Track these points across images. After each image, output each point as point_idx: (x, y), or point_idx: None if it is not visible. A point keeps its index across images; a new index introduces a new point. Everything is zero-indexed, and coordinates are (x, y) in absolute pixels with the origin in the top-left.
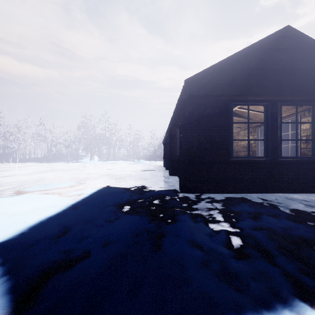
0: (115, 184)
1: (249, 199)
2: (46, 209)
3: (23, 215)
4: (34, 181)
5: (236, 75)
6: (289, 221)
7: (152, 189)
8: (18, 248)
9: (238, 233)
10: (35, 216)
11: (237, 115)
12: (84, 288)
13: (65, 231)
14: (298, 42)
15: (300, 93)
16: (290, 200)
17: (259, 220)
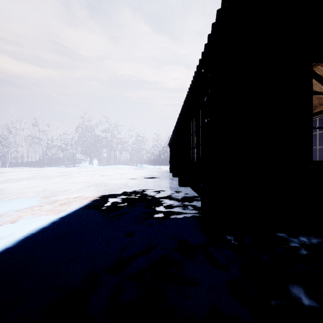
0: (95, 205)
1: None
2: None
3: None
4: None
5: None
6: None
7: (153, 219)
8: None
9: None
10: None
11: None
12: None
13: None
14: None
15: None
16: None
17: None
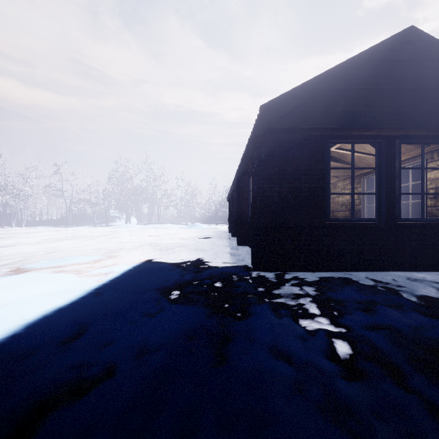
0: (159, 258)
1: (355, 280)
2: (55, 296)
3: (19, 306)
4: (43, 253)
5: (335, 98)
6: (419, 315)
7: (212, 265)
8: (4, 361)
9: (344, 334)
10: (38, 307)
11: (334, 159)
12: (101, 435)
13: (80, 331)
14: (425, 50)
15: (430, 125)
16: (415, 281)
17: (373, 313)
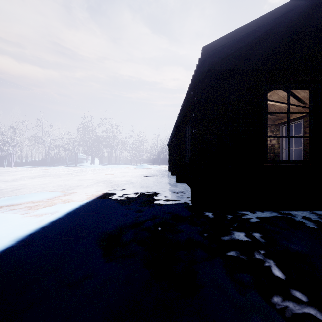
0: (108, 195)
1: (297, 221)
2: None
3: None
4: (11, 190)
5: (276, 41)
6: None
7: (155, 203)
8: None
9: None
10: None
11: None
12: None
13: None
14: None
15: None
16: None
17: None
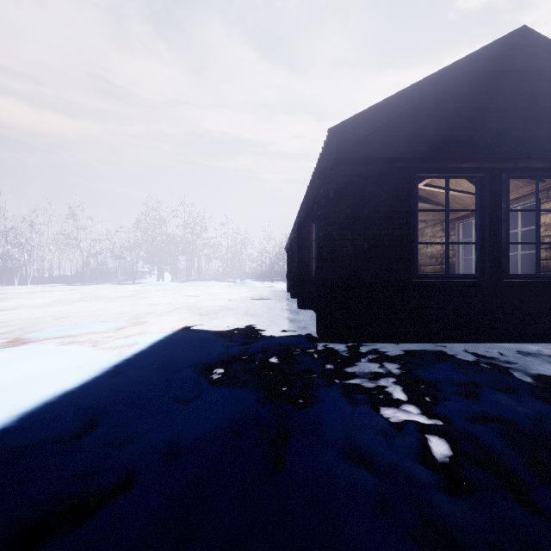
0: (199, 325)
1: (451, 354)
2: (62, 376)
3: (13, 390)
4: (51, 319)
5: (425, 120)
6: (538, 402)
7: (266, 335)
8: None
9: (441, 428)
10: (38, 390)
11: (421, 199)
12: None
13: (91, 424)
14: (541, 57)
15: (547, 154)
16: (528, 356)
17: (478, 399)
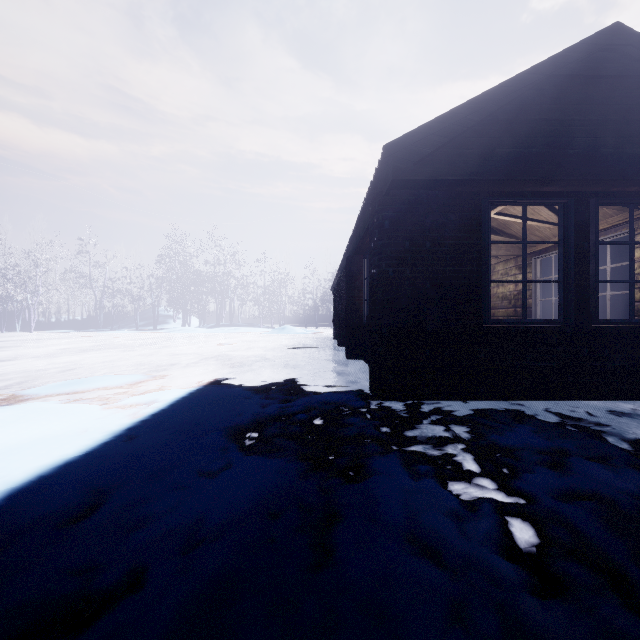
0: (229, 379)
1: (529, 414)
2: (63, 441)
3: (3, 459)
4: (56, 371)
5: (499, 135)
6: None
7: (310, 391)
8: None
9: (524, 509)
10: (32, 460)
11: (492, 230)
12: None
13: (94, 502)
14: (638, 60)
15: None
16: (623, 416)
17: (566, 471)
